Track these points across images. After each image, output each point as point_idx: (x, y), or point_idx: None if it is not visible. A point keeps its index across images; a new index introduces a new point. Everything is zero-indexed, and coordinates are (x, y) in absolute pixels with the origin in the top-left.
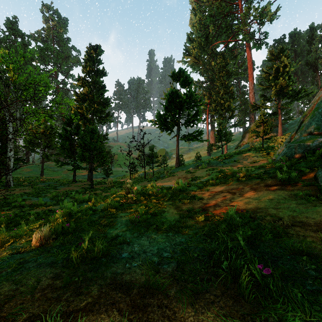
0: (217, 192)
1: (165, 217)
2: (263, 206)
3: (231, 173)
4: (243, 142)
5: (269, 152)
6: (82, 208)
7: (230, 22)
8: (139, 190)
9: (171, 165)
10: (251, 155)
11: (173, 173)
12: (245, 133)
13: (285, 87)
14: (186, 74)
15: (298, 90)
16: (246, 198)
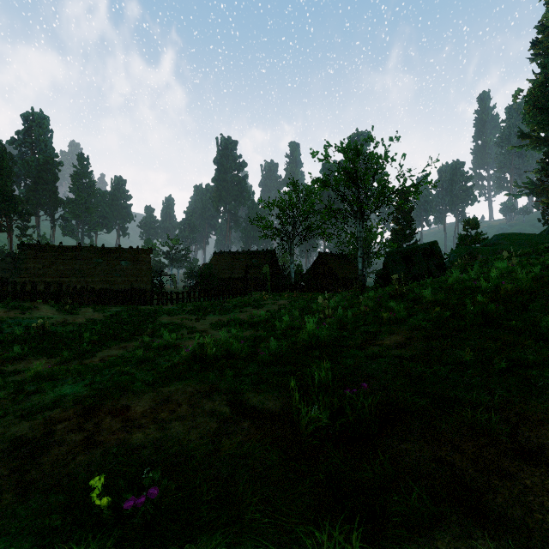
0: None
1: None
2: None
3: None
4: None
5: None
6: None
7: None
8: None
9: None
10: None
11: None
12: None
13: None
14: (473, 223)
15: None
16: None
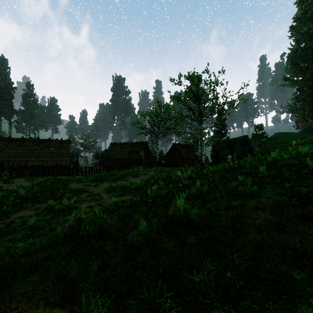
0: None
1: None
2: None
3: None
4: None
5: None
6: None
7: None
8: None
9: None
10: None
11: None
12: None
13: None
14: (260, 127)
15: None
16: None
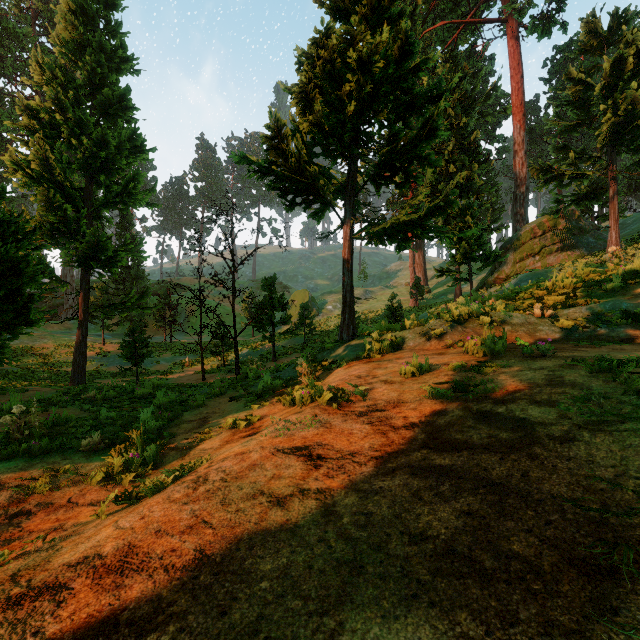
0: None
1: None
2: None
3: None
4: (499, 272)
5: None
6: None
7: None
8: None
9: (324, 329)
10: None
11: (332, 366)
12: (505, 251)
13: None
14: None
15: None
16: None
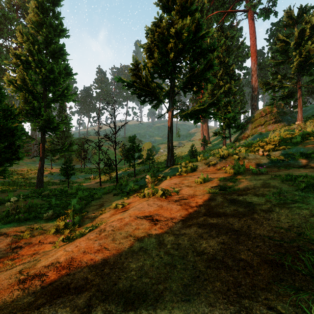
0: None
1: None
2: None
3: None
4: (244, 133)
5: None
6: None
7: None
8: None
9: (159, 161)
10: None
11: (163, 179)
12: (247, 123)
13: (313, 55)
14: None
15: None
16: None
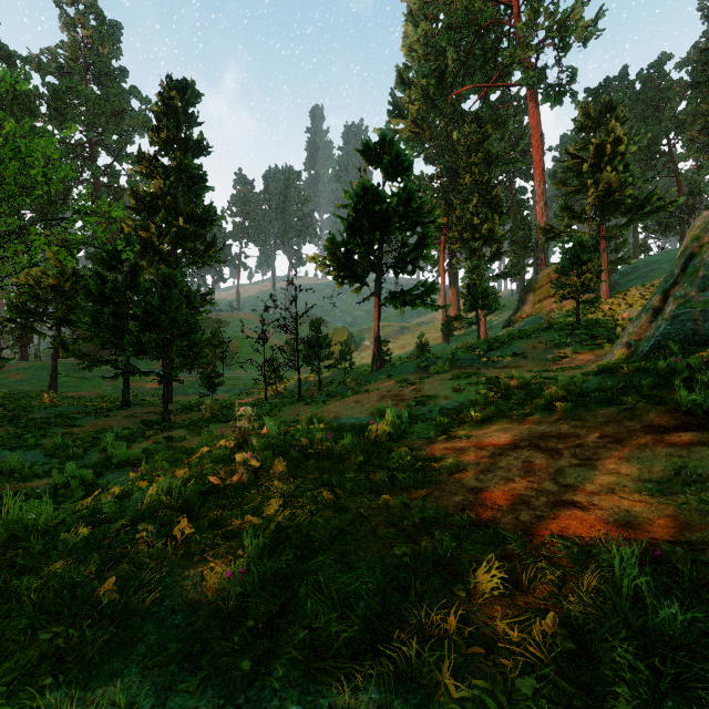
0: (500, 445)
1: (349, 561)
2: (696, 515)
3: (519, 387)
4: (521, 312)
5: (596, 333)
6: (78, 508)
7: (491, 45)
8: (272, 438)
9: (362, 364)
10: (554, 341)
11: (366, 384)
12: (527, 293)
13: (617, 188)
14: (399, 147)
15: (644, 197)
16: (607, 473)
